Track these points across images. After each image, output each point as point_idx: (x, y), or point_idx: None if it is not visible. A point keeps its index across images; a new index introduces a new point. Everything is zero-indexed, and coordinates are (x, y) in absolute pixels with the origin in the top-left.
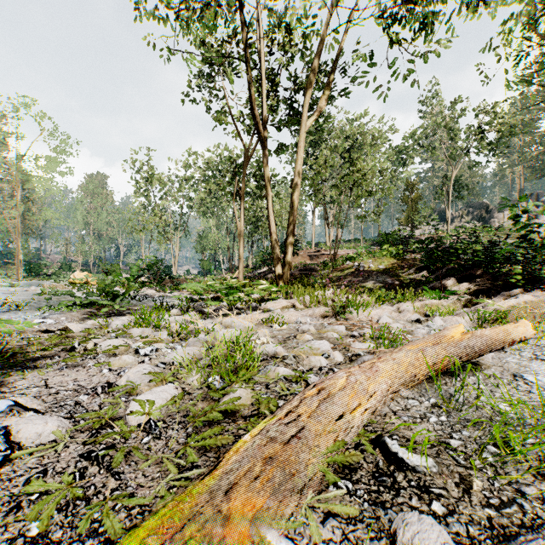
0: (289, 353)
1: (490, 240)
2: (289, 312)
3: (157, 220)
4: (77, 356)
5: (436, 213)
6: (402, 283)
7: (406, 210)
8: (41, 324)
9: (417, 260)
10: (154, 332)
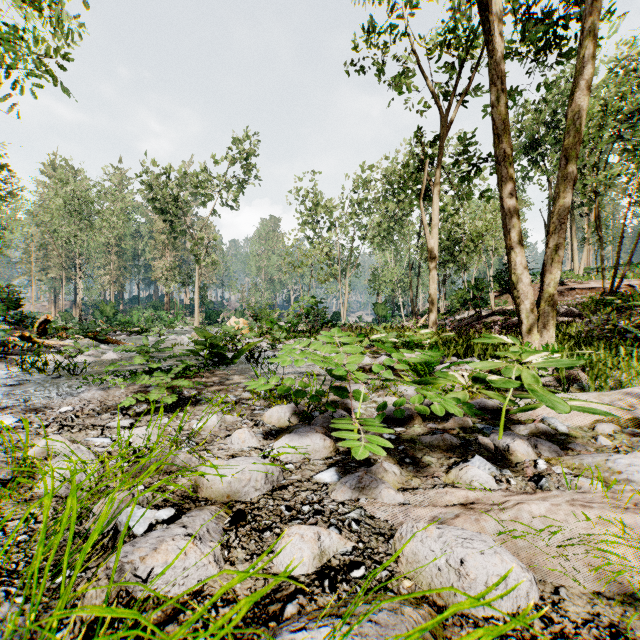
0: None
1: None
2: None
3: (317, 251)
4: None
5: None
6: None
7: None
8: None
9: None
10: None
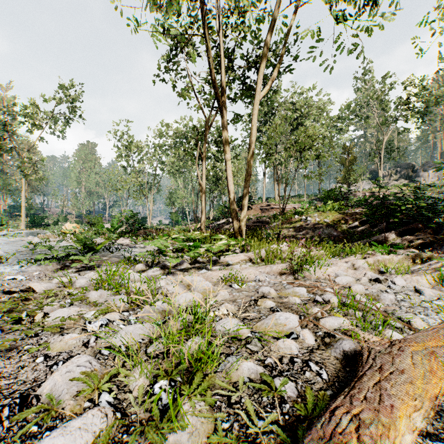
0: (252, 333)
1: (427, 196)
2: (247, 269)
3: (133, 180)
4: (11, 338)
5: (368, 172)
6: (346, 235)
7: (343, 170)
8: (12, 280)
9: (358, 214)
10: (111, 296)
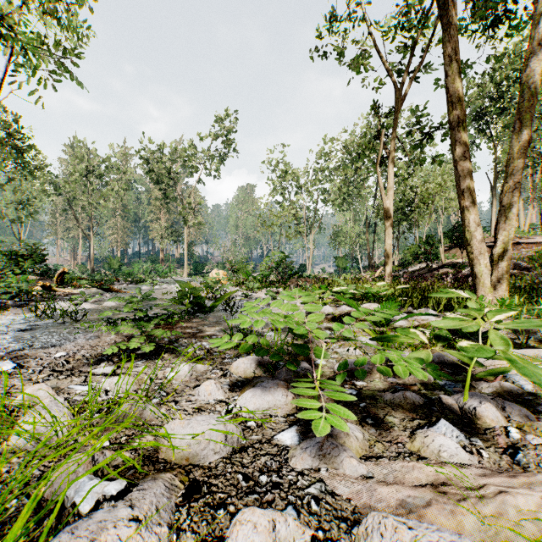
0: None
1: None
2: None
3: (285, 213)
4: None
5: None
6: None
7: None
8: None
9: None
10: None
